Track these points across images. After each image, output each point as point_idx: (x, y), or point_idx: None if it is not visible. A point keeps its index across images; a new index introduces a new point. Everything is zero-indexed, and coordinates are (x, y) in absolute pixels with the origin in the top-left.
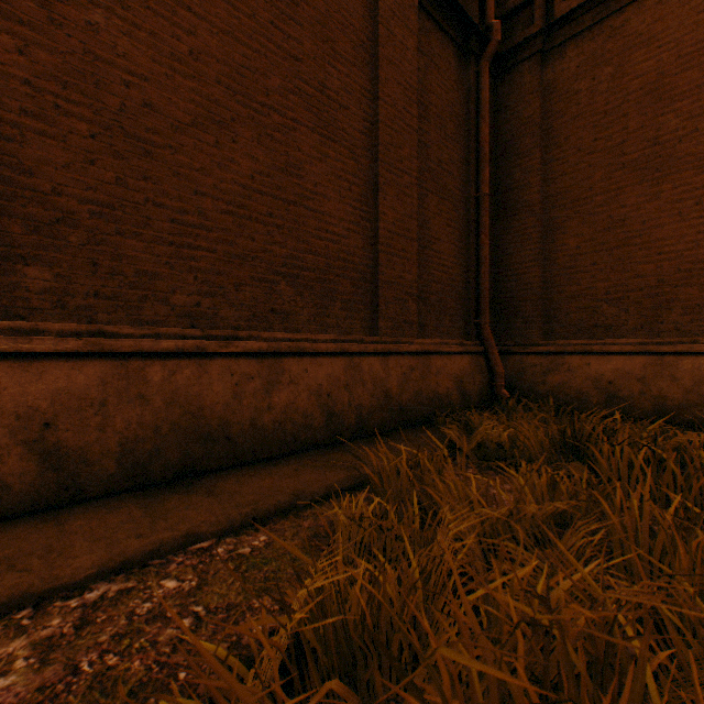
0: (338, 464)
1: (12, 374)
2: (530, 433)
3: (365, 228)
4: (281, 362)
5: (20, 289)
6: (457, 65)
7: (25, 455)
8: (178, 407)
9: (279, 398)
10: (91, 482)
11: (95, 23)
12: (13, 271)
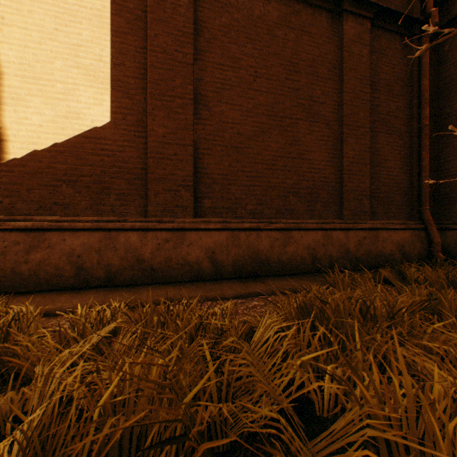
0: (317, 280)
1: (204, 235)
2: (432, 274)
3: (335, 162)
4: (290, 233)
5: (203, 208)
6: (402, 47)
7: (208, 261)
8: (250, 249)
9: (289, 249)
10: (224, 273)
11: (222, 110)
12: (201, 202)
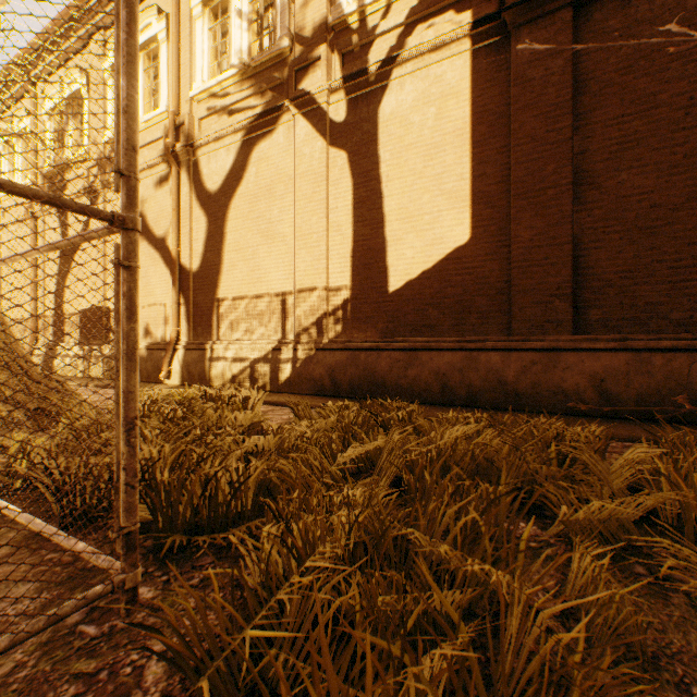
0: None
1: (586, 358)
2: None
3: None
4: None
5: (587, 321)
6: None
7: (592, 392)
8: (672, 380)
9: None
10: (620, 410)
11: (620, 181)
12: (584, 313)
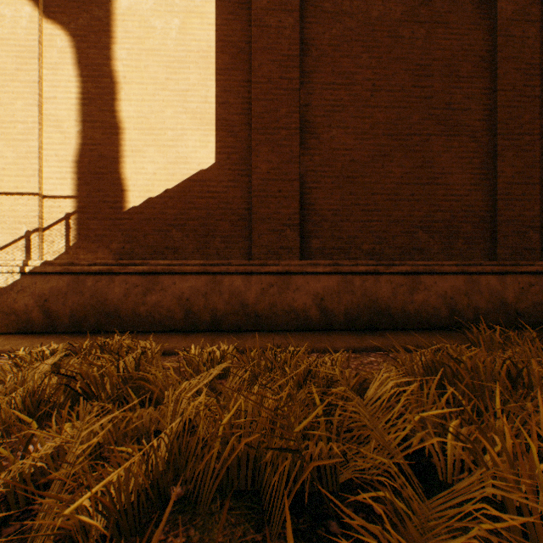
0: (455, 338)
1: (311, 280)
2: None
3: (484, 185)
4: (418, 277)
5: (310, 249)
6: None
7: (316, 309)
8: (366, 297)
9: (417, 297)
10: (335, 323)
11: (332, 136)
12: (308, 242)
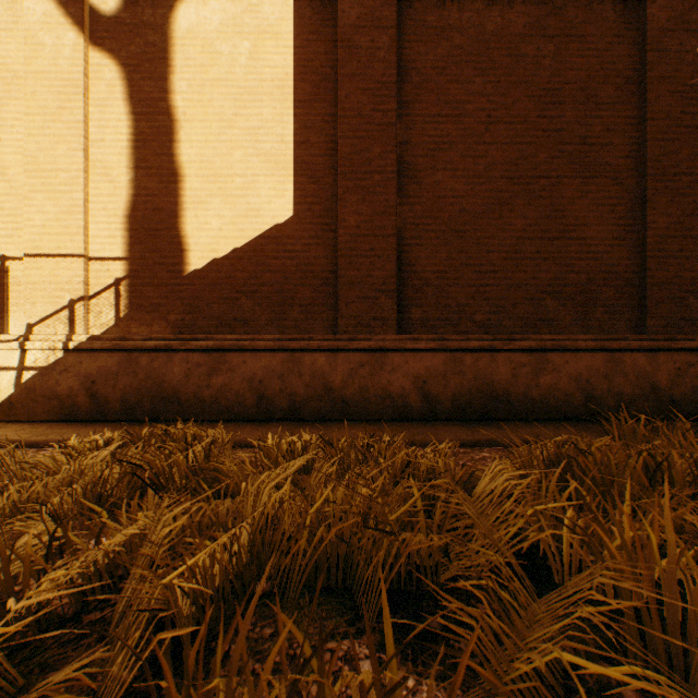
0: (591, 430)
1: (411, 358)
2: None
3: (630, 239)
4: (545, 355)
5: (409, 320)
6: None
7: (417, 394)
8: (479, 379)
9: (544, 380)
10: (440, 412)
11: (437, 180)
12: (407, 312)
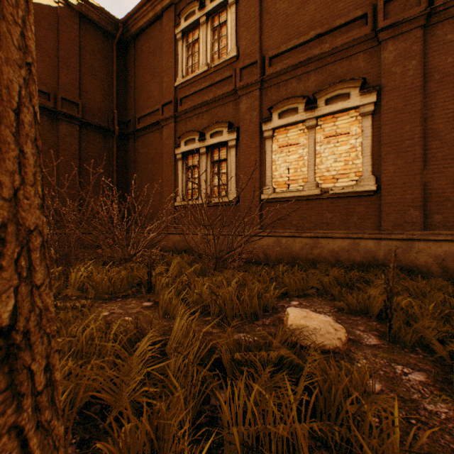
0: None
1: None
2: None
3: (55, 198)
4: None
5: None
6: (104, 140)
7: None
8: None
9: None
10: None
11: None
12: None
